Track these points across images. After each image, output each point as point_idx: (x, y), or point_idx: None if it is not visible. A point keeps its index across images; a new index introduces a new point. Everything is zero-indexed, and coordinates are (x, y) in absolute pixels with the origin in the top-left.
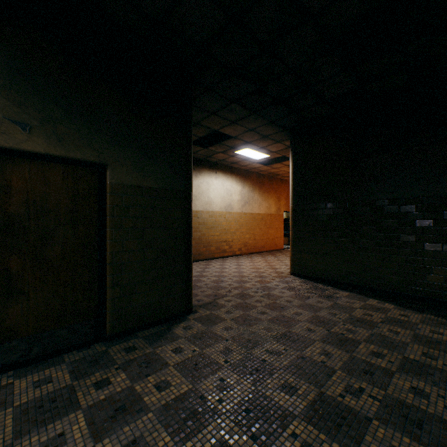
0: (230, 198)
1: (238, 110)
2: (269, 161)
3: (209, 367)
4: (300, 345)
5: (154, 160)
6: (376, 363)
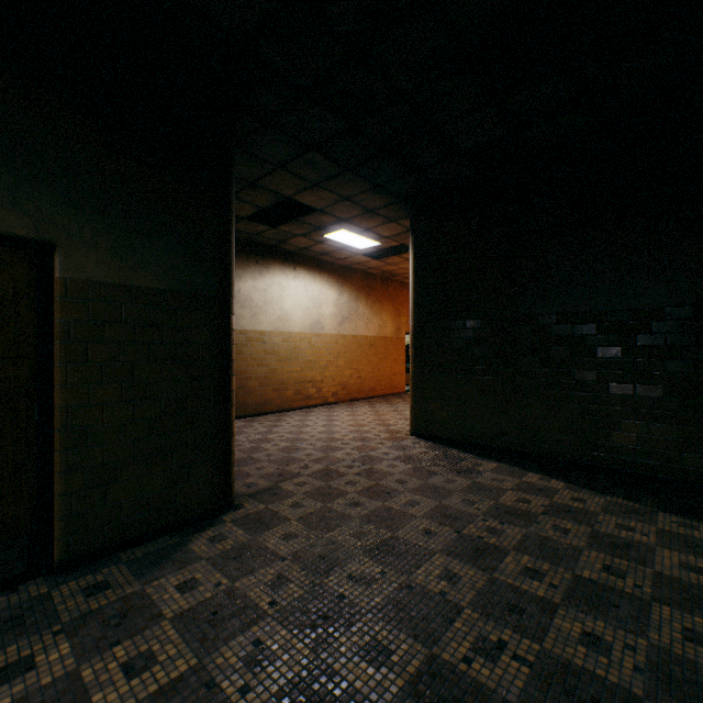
0: (318, 310)
1: (321, 162)
2: (382, 253)
3: (239, 616)
4: (409, 562)
5: (156, 240)
6: (530, 590)
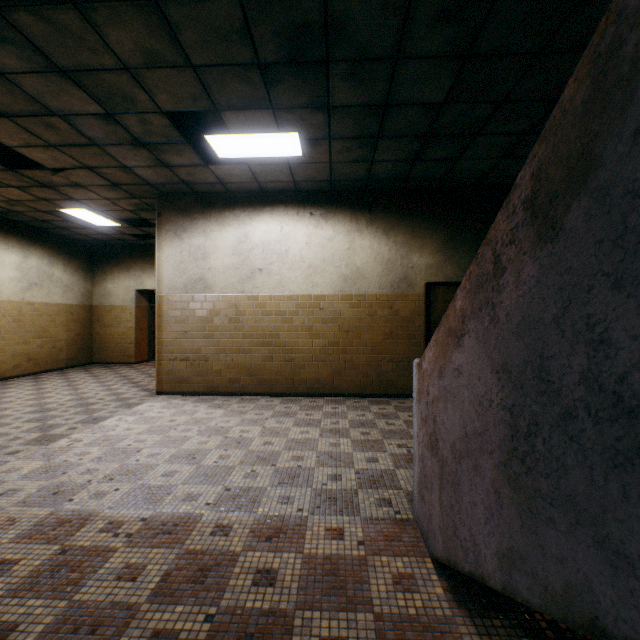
0: None
1: None
2: None
3: None
4: None
5: None
6: None
